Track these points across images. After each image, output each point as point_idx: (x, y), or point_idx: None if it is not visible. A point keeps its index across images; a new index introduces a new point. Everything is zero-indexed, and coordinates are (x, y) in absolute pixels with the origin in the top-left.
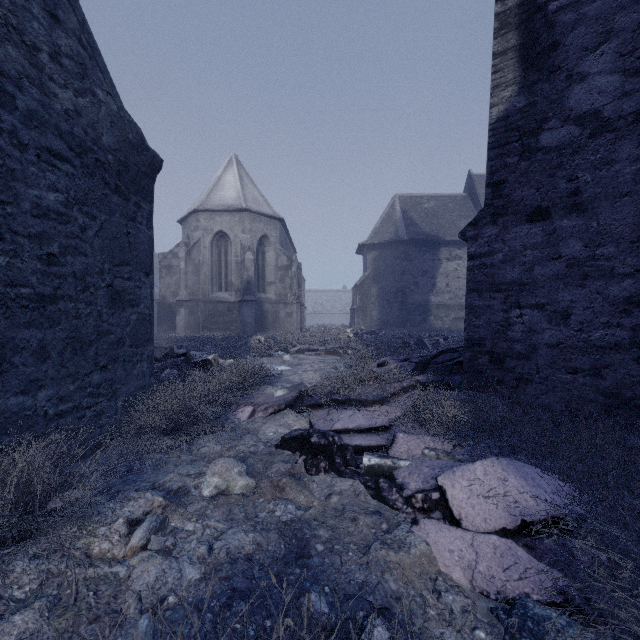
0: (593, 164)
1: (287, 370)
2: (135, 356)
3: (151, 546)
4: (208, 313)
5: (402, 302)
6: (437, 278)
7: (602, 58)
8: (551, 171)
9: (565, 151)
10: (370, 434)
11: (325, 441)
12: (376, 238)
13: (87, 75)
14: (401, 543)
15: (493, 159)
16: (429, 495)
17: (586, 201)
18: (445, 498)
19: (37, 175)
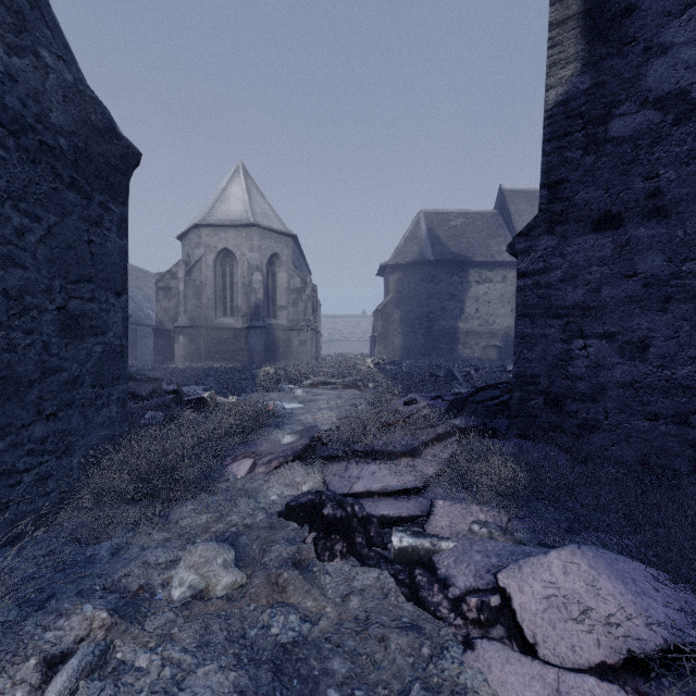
0: (678, 158)
1: (299, 408)
2: (99, 398)
3: None
4: (211, 341)
5: (428, 329)
6: (466, 303)
7: (690, 24)
8: (624, 167)
9: (642, 142)
10: (399, 498)
11: (342, 513)
12: (399, 258)
13: (26, 29)
14: (452, 684)
15: (550, 154)
16: (487, 601)
17: (669, 204)
18: (510, 607)
19: None
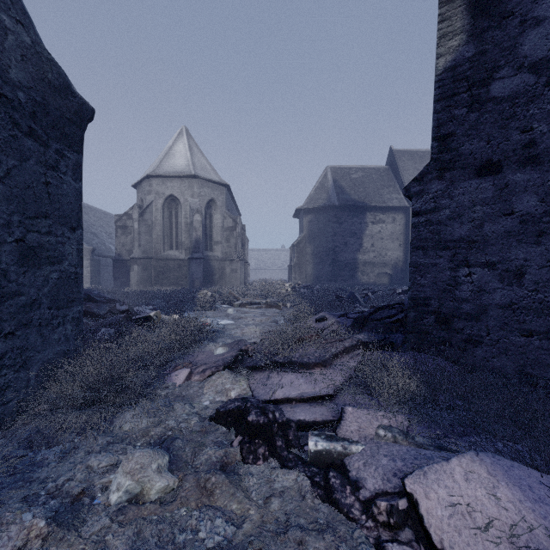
0: None
1: (230, 324)
2: (55, 319)
3: None
4: (160, 269)
5: (333, 260)
6: (364, 239)
7: None
8: (503, 122)
9: (519, 101)
10: (314, 404)
11: (264, 419)
12: (311, 204)
13: None
14: None
15: (440, 111)
16: (395, 505)
17: (542, 153)
18: (417, 512)
19: None
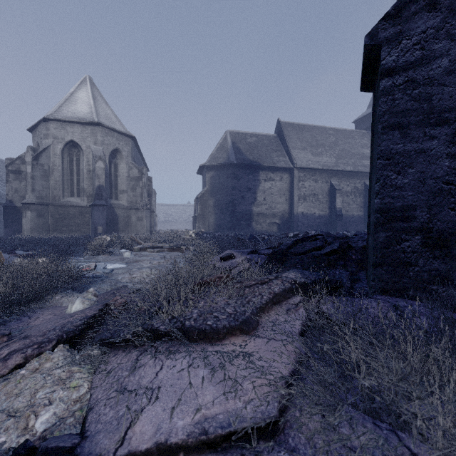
0: None
1: (121, 268)
2: None
3: None
4: (58, 216)
5: (232, 211)
6: (257, 193)
7: None
8: None
9: None
10: (234, 455)
11: None
12: (213, 161)
13: None
14: None
15: None
16: None
17: None
18: None
19: None
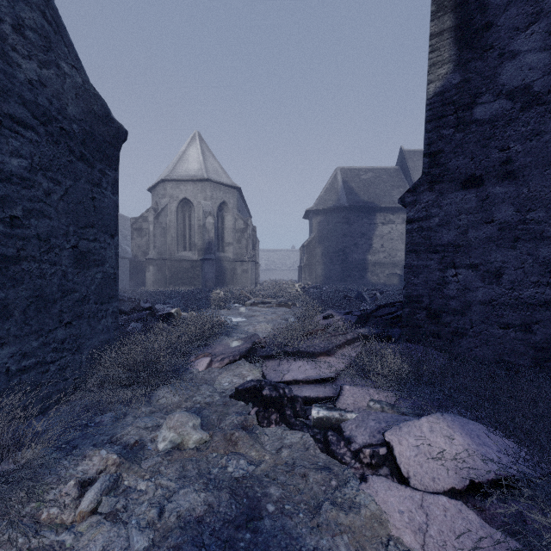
0: (524, 135)
1: (243, 321)
2: (100, 312)
3: (102, 508)
4: (174, 270)
5: (343, 260)
6: (373, 240)
7: (532, 37)
8: (484, 142)
9: (497, 123)
10: (318, 385)
11: (276, 393)
12: (321, 205)
13: (52, 48)
14: (351, 502)
15: (430, 131)
16: (377, 451)
17: (517, 169)
18: (392, 454)
19: None
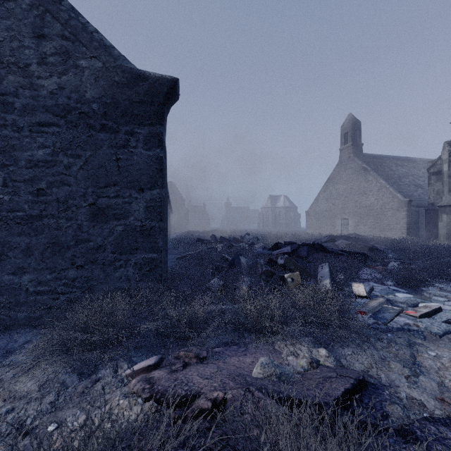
0: None
1: None
2: (118, 261)
3: None
4: None
5: None
6: None
7: None
8: None
9: None
10: None
11: None
12: None
13: (71, 57)
14: None
15: None
16: None
17: None
18: None
19: (30, 142)
